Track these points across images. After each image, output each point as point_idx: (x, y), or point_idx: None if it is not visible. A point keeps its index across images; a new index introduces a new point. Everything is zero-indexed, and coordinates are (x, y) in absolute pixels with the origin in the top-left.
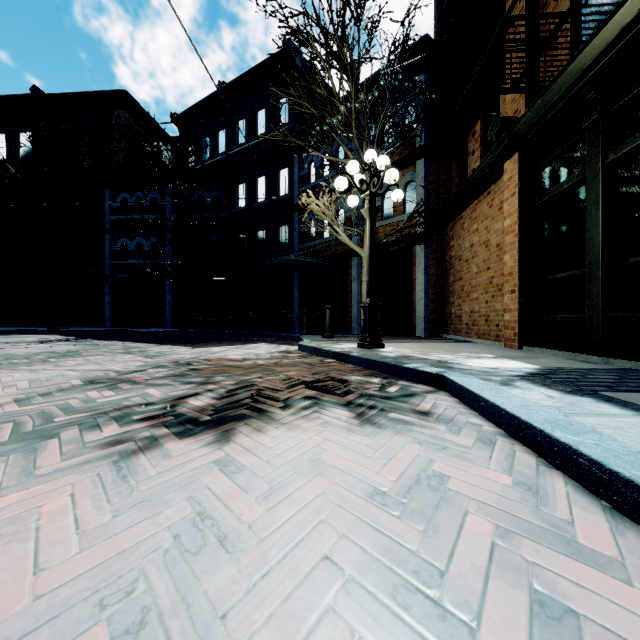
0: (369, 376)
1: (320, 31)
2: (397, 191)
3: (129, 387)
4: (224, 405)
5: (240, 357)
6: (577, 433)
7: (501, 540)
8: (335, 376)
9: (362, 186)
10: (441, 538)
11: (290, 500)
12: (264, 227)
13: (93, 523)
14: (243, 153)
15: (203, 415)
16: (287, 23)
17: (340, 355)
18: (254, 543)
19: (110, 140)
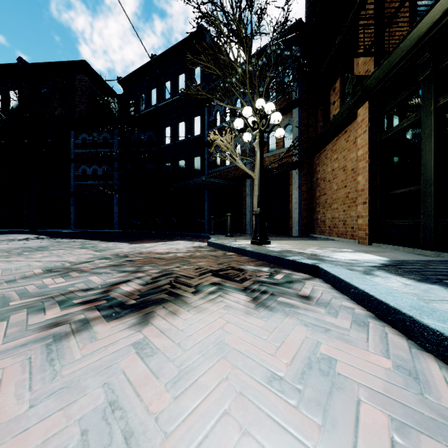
0: (260, 266)
1: (223, 13)
2: (280, 129)
3: (77, 275)
4: (148, 290)
5: (164, 251)
6: (443, 320)
7: (398, 436)
8: (234, 266)
9: (254, 125)
10: (340, 433)
11: (196, 386)
12: (183, 158)
13: (9, 415)
14: (168, 105)
15: (130, 299)
16: (199, 9)
17: (238, 250)
18: (159, 440)
19: (74, 96)
